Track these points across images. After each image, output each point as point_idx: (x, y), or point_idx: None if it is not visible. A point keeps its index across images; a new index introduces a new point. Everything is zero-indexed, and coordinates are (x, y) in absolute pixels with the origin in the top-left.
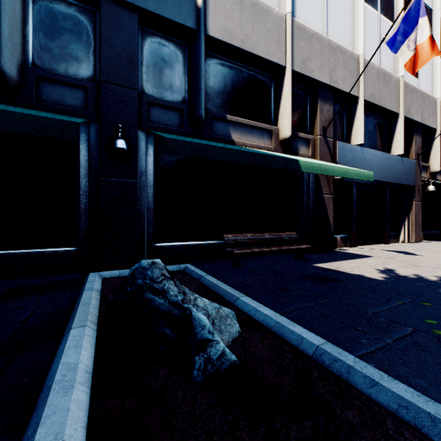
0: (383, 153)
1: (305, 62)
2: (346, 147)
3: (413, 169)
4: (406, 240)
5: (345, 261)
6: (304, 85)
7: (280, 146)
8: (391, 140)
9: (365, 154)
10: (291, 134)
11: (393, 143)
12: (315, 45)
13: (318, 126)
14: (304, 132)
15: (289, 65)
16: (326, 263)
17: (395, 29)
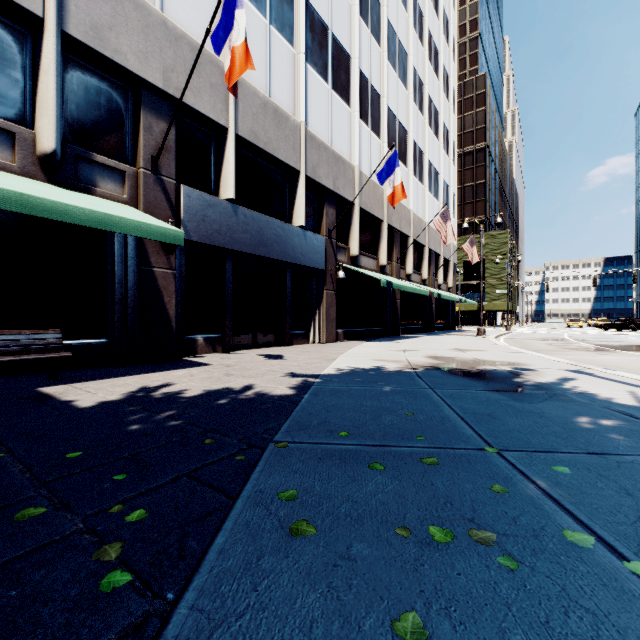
0: (274, 219)
1: (102, 31)
2: (203, 199)
3: (323, 248)
4: (317, 341)
5: (133, 376)
6: (114, 75)
7: (41, 168)
8: (293, 205)
9: (241, 215)
10: (55, 148)
11: (294, 210)
12: (128, 11)
13: (140, 152)
14: (118, 158)
15: (52, 18)
16: (79, 383)
17: (219, 19)
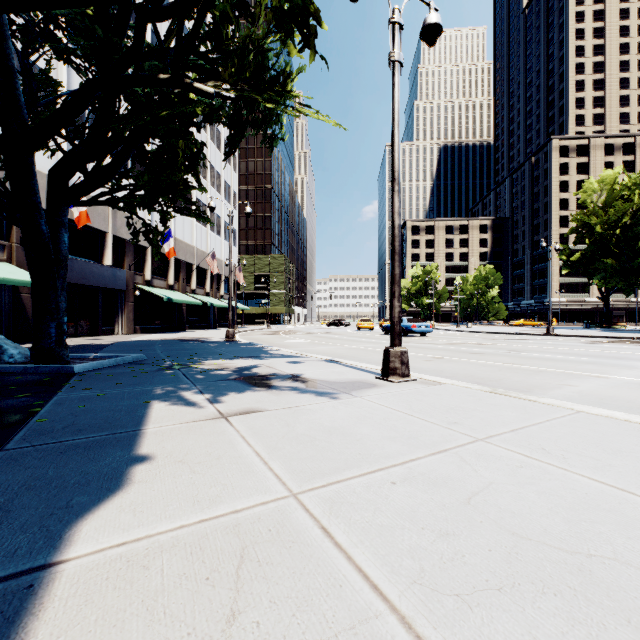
0: (91, 263)
1: None
2: None
3: (125, 277)
4: (121, 333)
5: (30, 344)
6: None
7: None
8: (104, 252)
9: (71, 262)
10: None
11: (105, 255)
12: None
13: (15, 235)
14: None
15: None
16: None
17: None
